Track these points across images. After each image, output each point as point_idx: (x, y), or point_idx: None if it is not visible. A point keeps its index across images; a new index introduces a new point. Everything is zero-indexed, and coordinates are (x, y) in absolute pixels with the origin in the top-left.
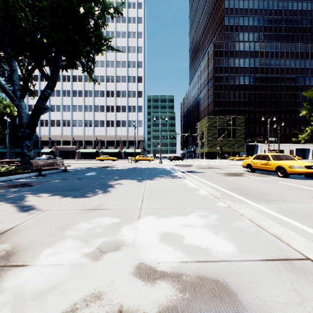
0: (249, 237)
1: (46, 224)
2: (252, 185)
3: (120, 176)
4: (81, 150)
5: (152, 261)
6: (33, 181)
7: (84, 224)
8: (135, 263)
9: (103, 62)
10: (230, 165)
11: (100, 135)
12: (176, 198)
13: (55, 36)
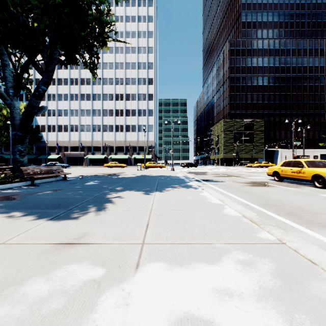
0: None
1: None
2: (289, 199)
3: (124, 186)
4: (89, 156)
5: None
6: (20, 193)
7: (37, 284)
8: None
9: (112, 64)
10: (249, 172)
11: (108, 141)
12: (196, 222)
13: (46, 19)
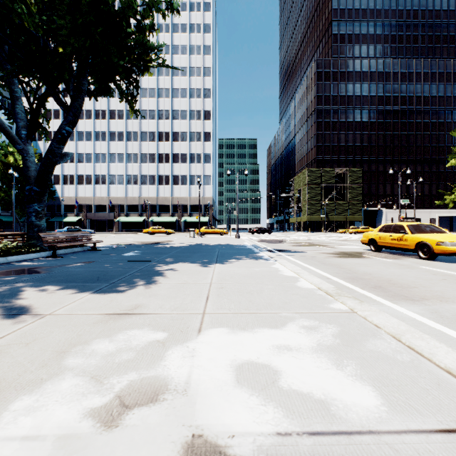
0: (401, 374)
1: (37, 342)
2: (381, 272)
3: (175, 257)
4: (122, 218)
5: (219, 431)
6: (42, 265)
7: (103, 344)
8: (185, 437)
9: (153, 90)
10: (341, 240)
11: (148, 197)
12: (263, 294)
13: (75, 42)
